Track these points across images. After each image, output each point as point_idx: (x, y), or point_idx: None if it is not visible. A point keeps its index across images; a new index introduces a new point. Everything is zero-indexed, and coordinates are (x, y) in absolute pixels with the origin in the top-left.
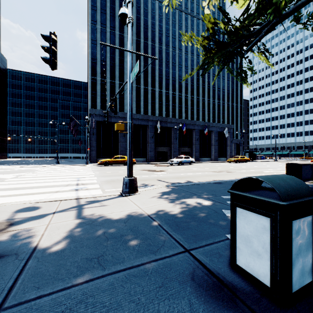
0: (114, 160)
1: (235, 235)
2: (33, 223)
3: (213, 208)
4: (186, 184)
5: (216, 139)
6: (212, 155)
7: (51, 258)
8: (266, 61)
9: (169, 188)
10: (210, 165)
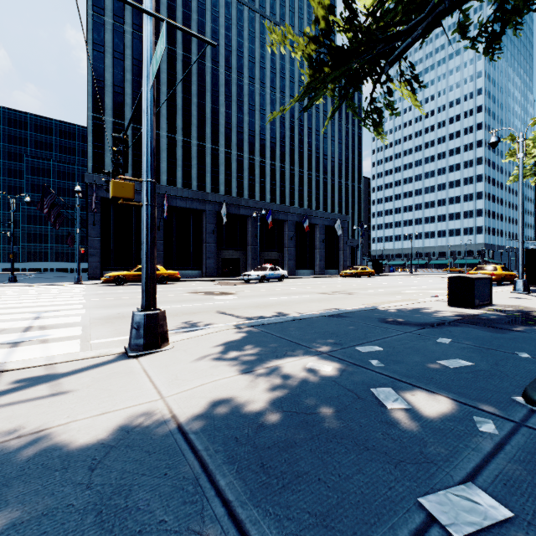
0: (137, 274)
1: None
2: None
3: (347, 382)
4: (277, 321)
5: (323, 239)
6: (316, 265)
7: None
8: (412, 99)
9: (243, 330)
10: (314, 282)
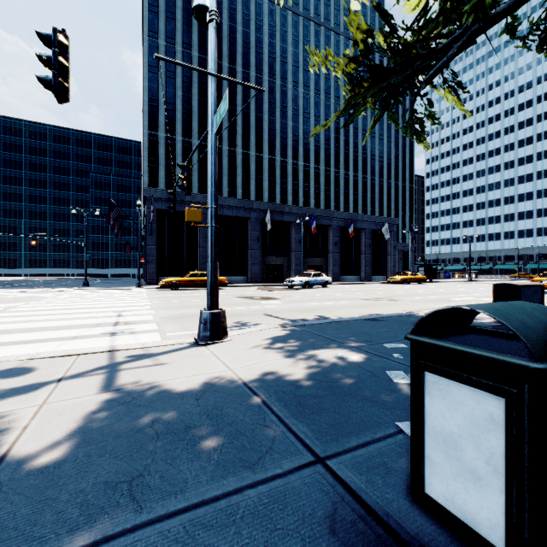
0: (189, 280)
1: (423, 432)
2: (12, 402)
3: (368, 367)
4: (317, 322)
5: (369, 243)
6: (362, 271)
7: (29, 485)
8: (458, 104)
9: (287, 329)
10: (359, 288)
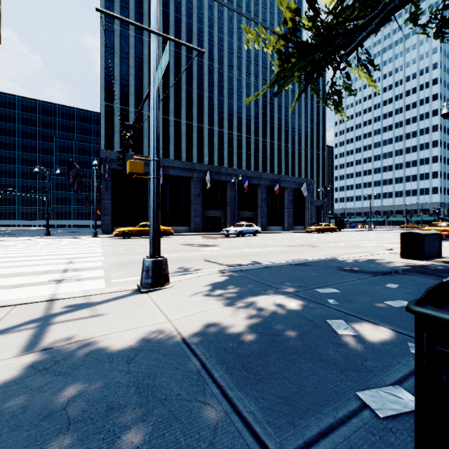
0: (139, 230)
1: None
2: None
3: (308, 315)
4: (253, 268)
5: (291, 200)
6: (285, 222)
7: None
8: (369, 80)
9: (225, 274)
10: (283, 236)
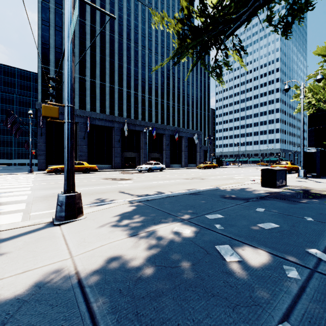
0: None
1: None
2: None
3: (200, 241)
4: (157, 198)
5: (187, 145)
6: (182, 161)
7: None
8: (240, 61)
9: (134, 204)
10: (181, 172)
